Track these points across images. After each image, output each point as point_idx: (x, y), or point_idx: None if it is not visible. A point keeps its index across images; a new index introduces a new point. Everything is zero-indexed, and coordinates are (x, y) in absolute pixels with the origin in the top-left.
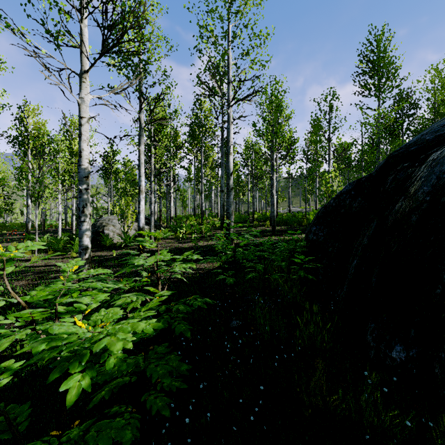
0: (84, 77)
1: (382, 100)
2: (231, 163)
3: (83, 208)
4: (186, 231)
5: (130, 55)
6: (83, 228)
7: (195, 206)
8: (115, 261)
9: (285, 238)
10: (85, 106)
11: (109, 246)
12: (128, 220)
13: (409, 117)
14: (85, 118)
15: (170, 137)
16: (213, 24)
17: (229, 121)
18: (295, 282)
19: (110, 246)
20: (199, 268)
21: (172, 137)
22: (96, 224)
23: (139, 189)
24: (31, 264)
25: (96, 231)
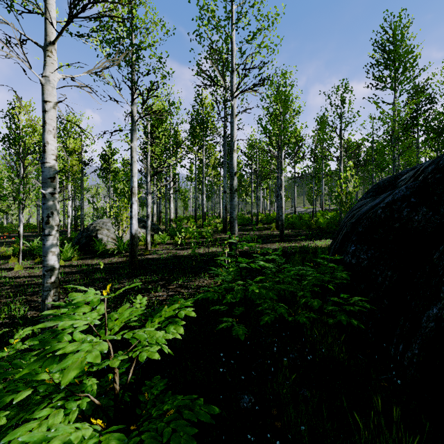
0: (49, 50)
1: (399, 93)
2: (235, 161)
3: (47, 217)
4: (186, 235)
5: (119, 37)
6: (47, 243)
7: (196, 207)
8: (104, 272)
9: (295, 245)
10: (51, 87)
11: (102, 252)
12: (122, 224)
13: (425, 112)
14: (50, 102)
15: (170, 134)
16: (214, 5)
17: (233, 114)
18: (329, 326)
19: (103, 252)
20: (198, 286)
21: (172, 134)
22: (89, 228)
23: (131, 191)
24: (13, 274)
25: (89, 235)
